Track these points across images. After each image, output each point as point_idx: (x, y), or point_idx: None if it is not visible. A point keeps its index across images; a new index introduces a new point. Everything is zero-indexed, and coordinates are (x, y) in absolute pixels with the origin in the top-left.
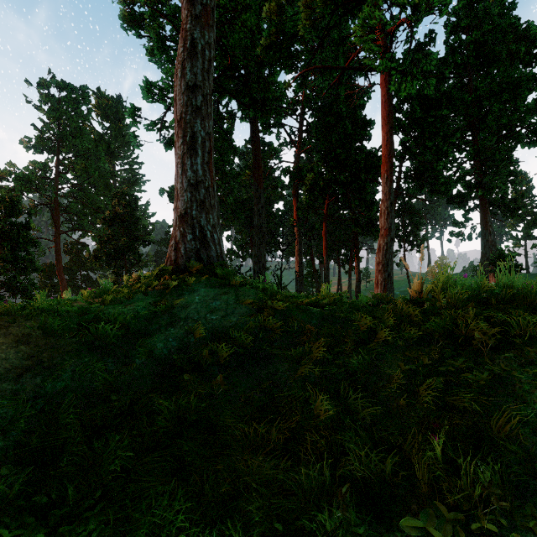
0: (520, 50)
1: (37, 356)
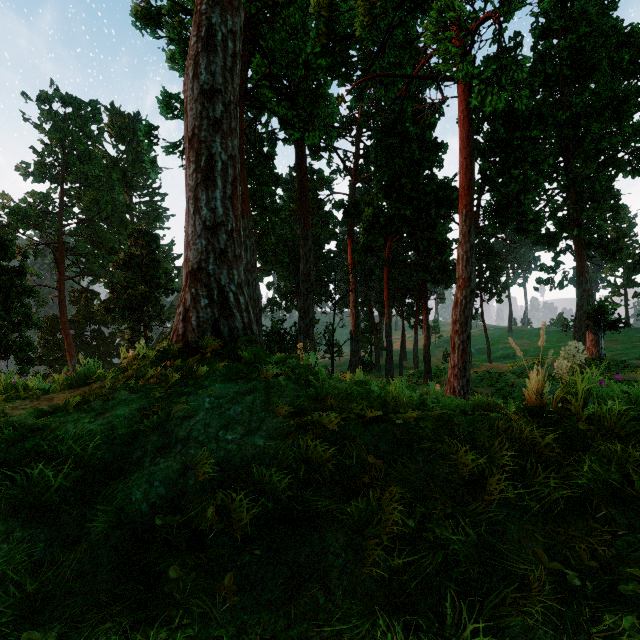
0: (623, 59)
1: None
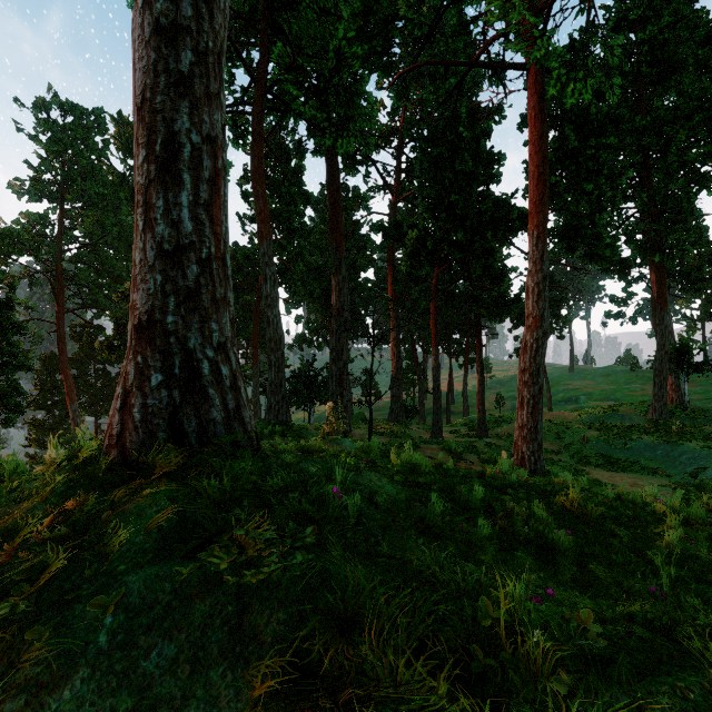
0: (710, 56)
1: None
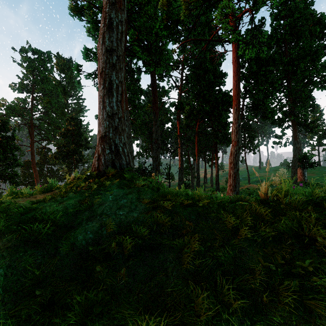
0: (316, 30)
1: None
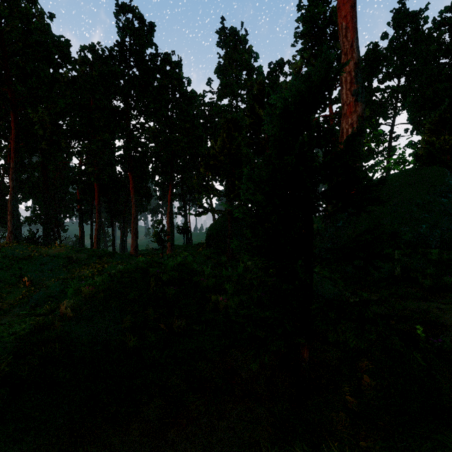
0: None
1: None
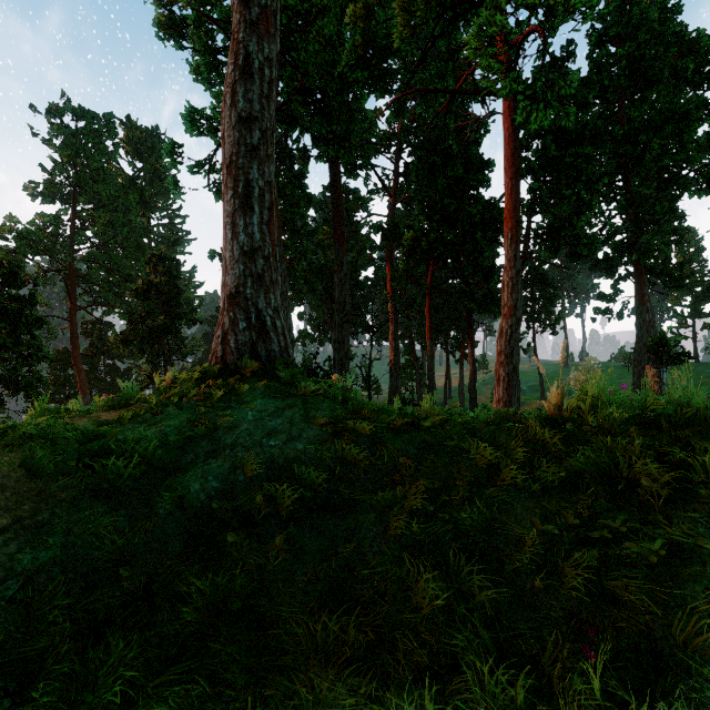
0: (688, 68)
1: (14, 509)
